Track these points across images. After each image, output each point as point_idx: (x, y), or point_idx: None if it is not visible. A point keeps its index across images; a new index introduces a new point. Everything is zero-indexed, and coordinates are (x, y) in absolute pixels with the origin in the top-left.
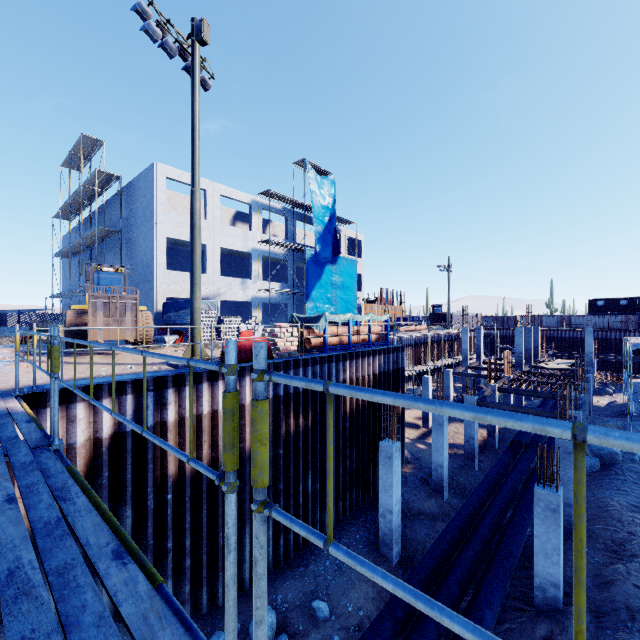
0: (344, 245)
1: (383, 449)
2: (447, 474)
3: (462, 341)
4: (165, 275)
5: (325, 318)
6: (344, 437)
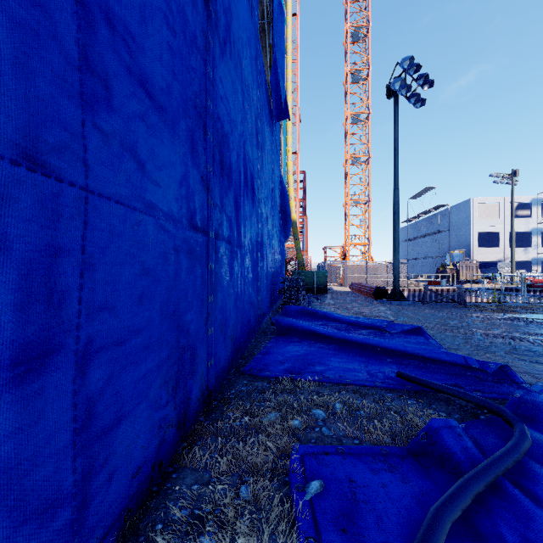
0: None
1: None
2: None
3: None
4: (476, 250)
5: None
6: None
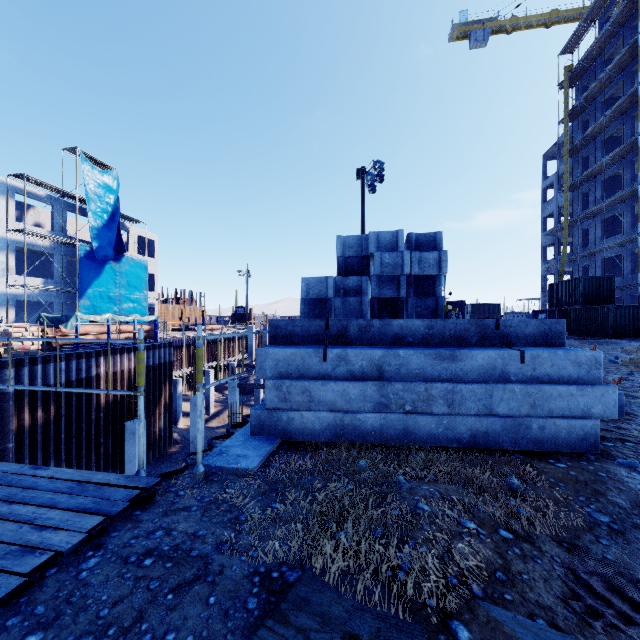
0: (133, 243)
1: (128, 428)
2: (203, 444)
3: (249, 338)
4: None
5: (76, 318)
6: (98, 427)
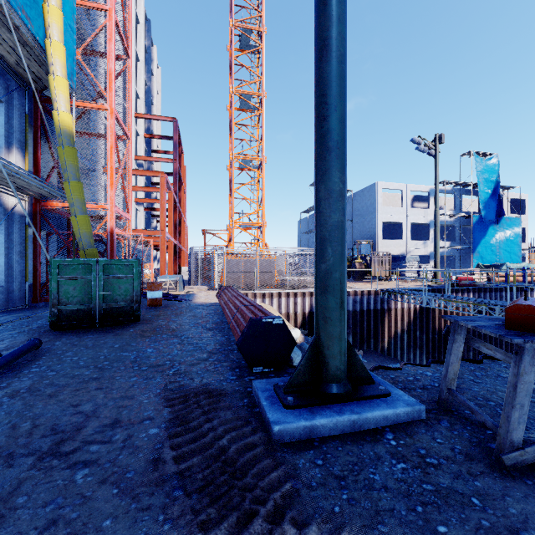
0: (506, 206)
1: None
2: None
3: None
4: (381, 242)
5: (506, 266)
6: None
